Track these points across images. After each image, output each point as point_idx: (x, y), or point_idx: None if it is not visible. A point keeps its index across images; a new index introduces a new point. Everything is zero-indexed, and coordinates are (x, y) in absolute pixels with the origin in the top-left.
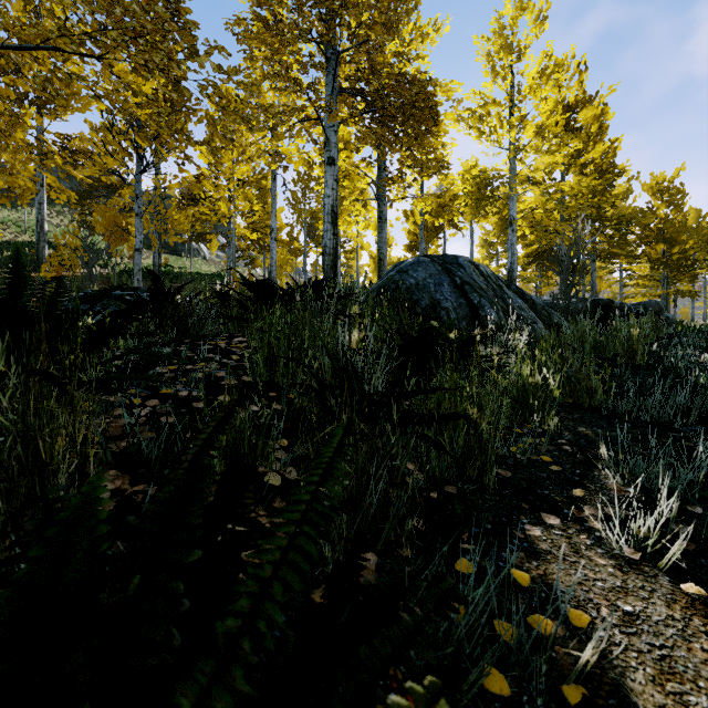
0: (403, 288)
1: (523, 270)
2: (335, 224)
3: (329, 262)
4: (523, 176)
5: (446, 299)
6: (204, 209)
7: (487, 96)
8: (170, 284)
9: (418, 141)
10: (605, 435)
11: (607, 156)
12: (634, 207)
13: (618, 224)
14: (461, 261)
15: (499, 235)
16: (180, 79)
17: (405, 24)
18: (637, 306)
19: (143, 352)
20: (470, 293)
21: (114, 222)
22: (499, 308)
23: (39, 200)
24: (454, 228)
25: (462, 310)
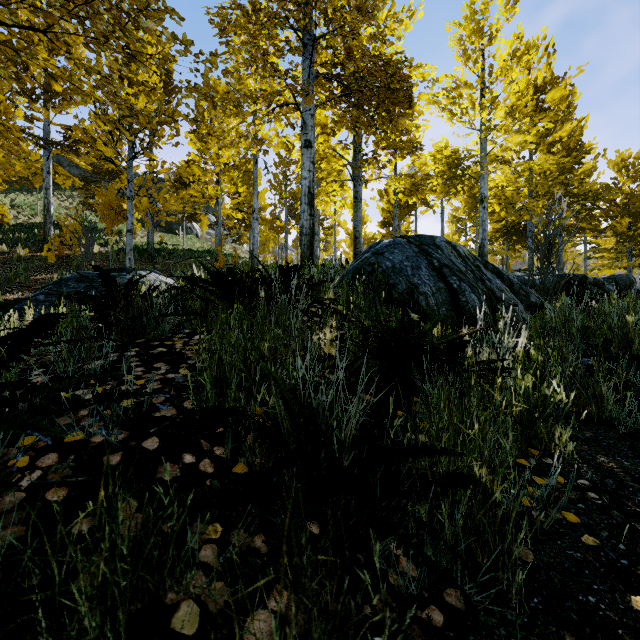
0: (379, 271)
1: (490, 244)
2: (312, 204)
3: (305, 242)
4: (493, 155)
5: (424, 283)
6: (192, 192)
7: (459, 79)
8: (163, 261)
9: (393, 122)
10: (636, 471)
11: (574, 135)
12: (600, 183)
13: (585, 199)
14: (438, 242)
15: (470, 212)
16: (135, 53)
17: (380, 9)
18: (608, 280)
19: (2, 414)
20: (449, 277)
21: (109, 205)
22: (480, 292)
23: (45, 186)
24: (425, 205)
25: (442, 295)
